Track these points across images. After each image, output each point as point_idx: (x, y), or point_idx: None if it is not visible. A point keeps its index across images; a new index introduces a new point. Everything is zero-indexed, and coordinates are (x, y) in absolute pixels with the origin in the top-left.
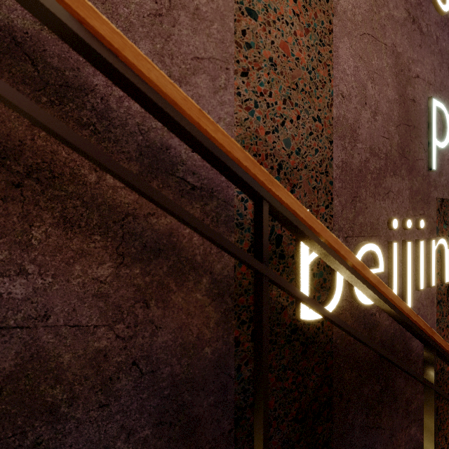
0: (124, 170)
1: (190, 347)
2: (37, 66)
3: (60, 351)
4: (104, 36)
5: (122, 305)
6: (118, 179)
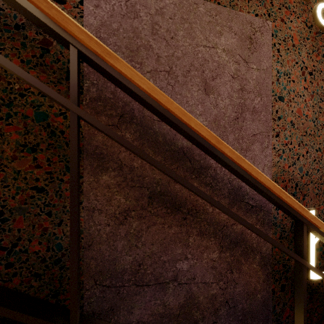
0: (248, 224)
1: (250, 294)
2: (191, 161)
3: (199, 295)
4: (246, 168)
5: (222, 272)
6: (240, 223)
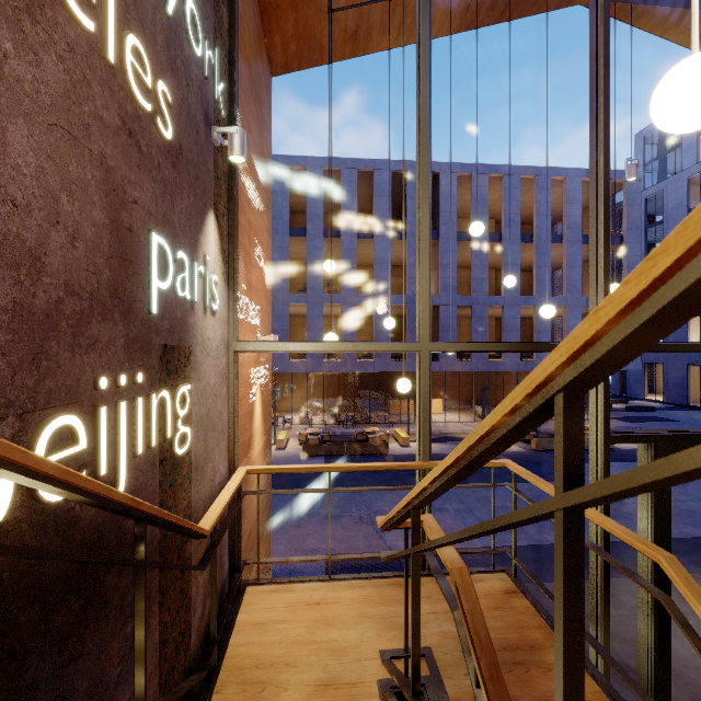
0: None
1: None
2: None
3: None
4: None
5: None
6: None
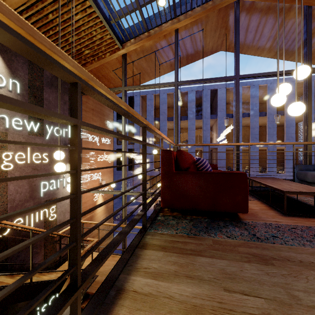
0: None
1: None
2: None
3: None
4: None
5: None
6: None
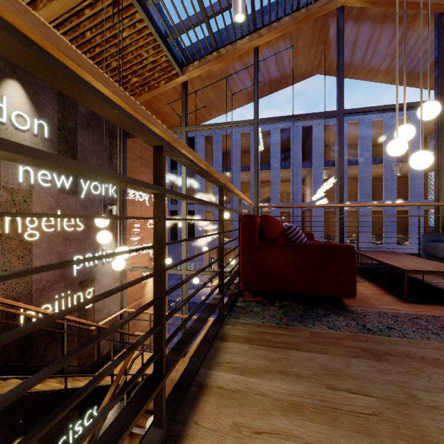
0: None
1: None
2: None
3: None
4: None
5: None
6: None
